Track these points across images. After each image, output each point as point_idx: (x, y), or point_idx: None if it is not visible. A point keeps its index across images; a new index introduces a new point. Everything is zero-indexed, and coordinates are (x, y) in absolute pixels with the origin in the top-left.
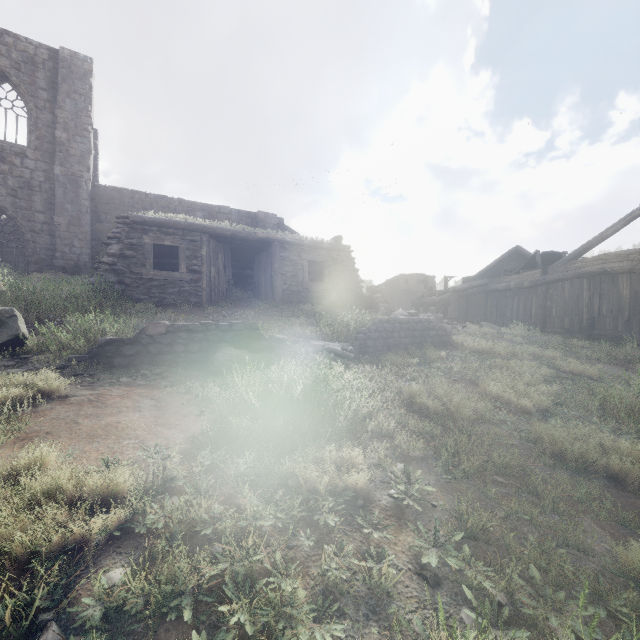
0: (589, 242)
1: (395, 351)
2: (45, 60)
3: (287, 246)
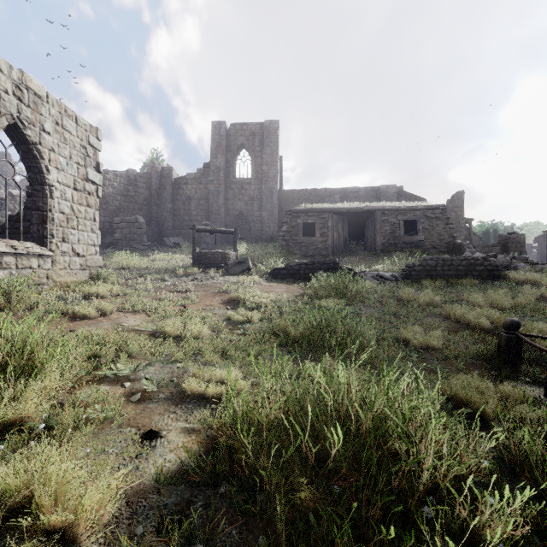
0: None
1: (437, 279)
2: (258, 131)
3: (386, 212)
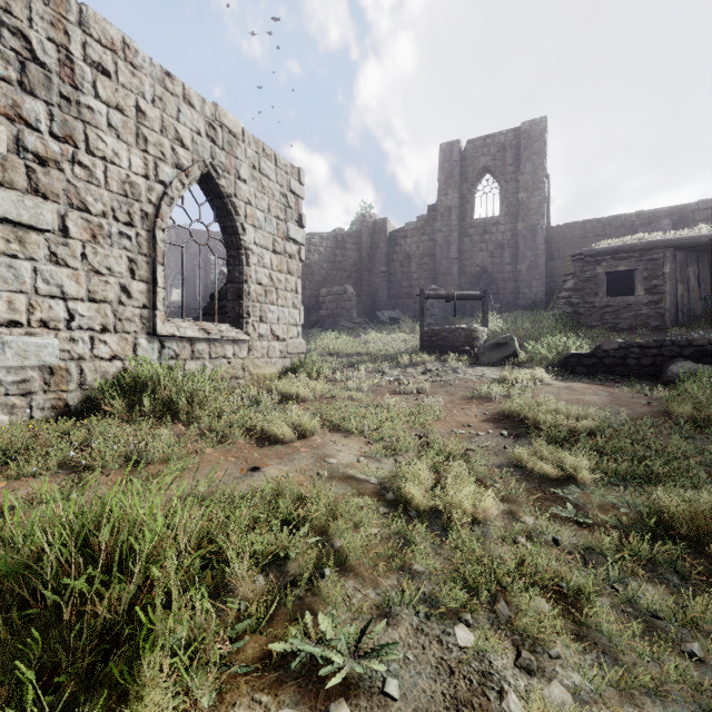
0: None
1: None
2: (511, 141)
3: None
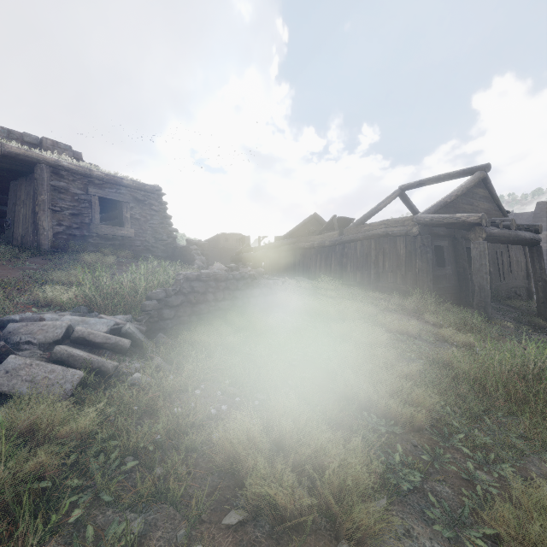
0: (370, 211)
1: (209, 321)
2: None
3: (64, 173)
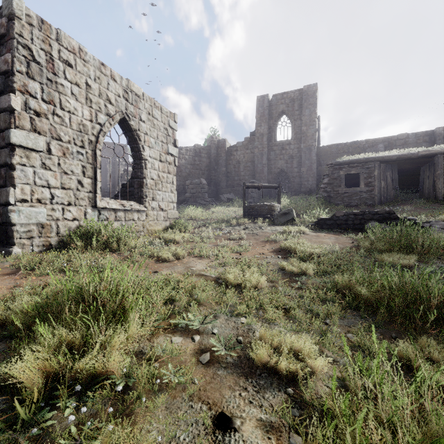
0: None
1: None
2: (297, 96)
3: None
